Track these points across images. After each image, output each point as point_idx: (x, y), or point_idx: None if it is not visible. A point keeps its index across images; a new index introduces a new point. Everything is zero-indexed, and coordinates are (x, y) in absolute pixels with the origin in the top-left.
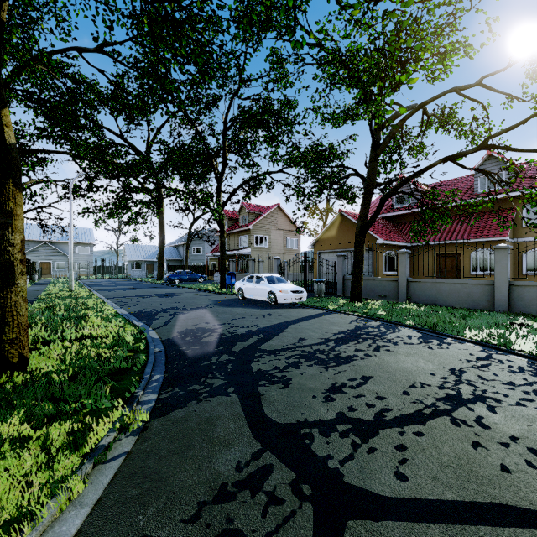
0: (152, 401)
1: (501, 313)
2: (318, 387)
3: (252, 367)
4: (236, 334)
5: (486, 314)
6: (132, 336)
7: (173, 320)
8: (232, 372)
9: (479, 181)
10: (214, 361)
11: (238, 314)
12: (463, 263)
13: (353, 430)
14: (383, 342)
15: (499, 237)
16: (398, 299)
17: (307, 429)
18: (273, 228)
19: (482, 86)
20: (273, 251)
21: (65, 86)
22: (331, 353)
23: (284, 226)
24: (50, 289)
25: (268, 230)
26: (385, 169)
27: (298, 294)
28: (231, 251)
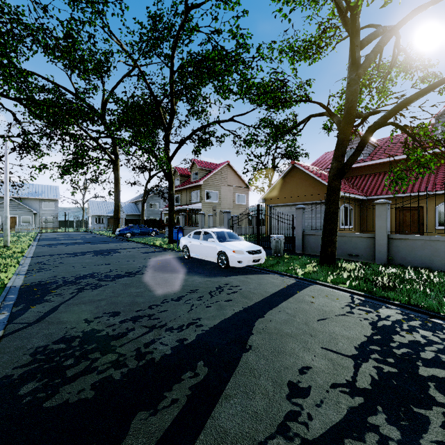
0: None
1: None
2: None
3: None
4: (148, 361)
5: None
6: None
7: (63, 307)
8: None
9: (440, 131)
10: None
11: (174, 288)
12: None
13: None
14: None
15: None
16: (374, 259)
17: None
18: (223, 184)
19: None
20: (223, 206)
21: None
22: None
23: (233, 182)
24: None
25: (219, 186)
26: None
27: (255, 254)
28: (182, 205)
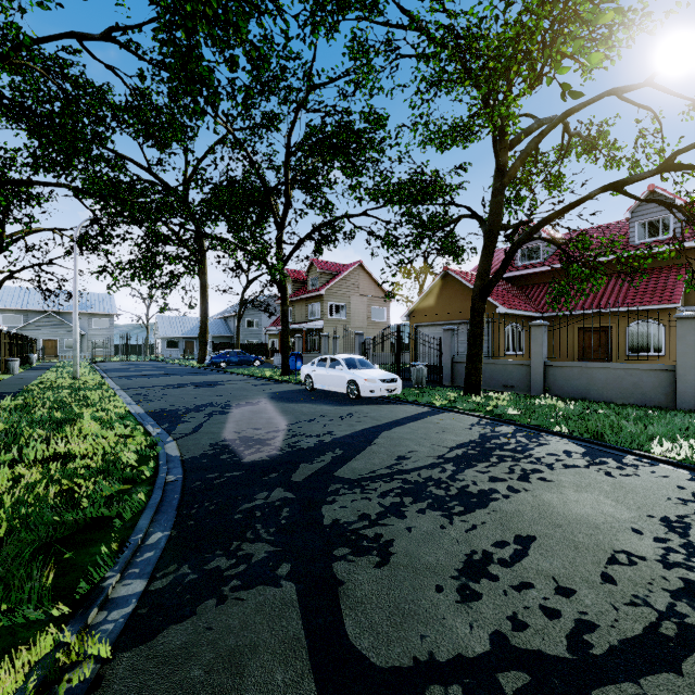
0: (132, 599)
1: (689, 413)
2: (442, 562)
3: (324, 516)
4: (299, 448)
5: (670, 414)
6: (138, 453)
7: (207, 425)
8: (288, 526)
9: (636, 228)
10: (260, 501)
11: (304, 413)
12: (628, 340)
13: (536, 689)
14: (530, 464)
15: (668, 303)
16: (530, 390)
17: (438, 687)
18: (353, 294)
19: (654, 87)
20: (354, 324)
21: (63, 93)
22: (453, 486)
23: (367, 290)
24: (48, 375)
25: (347, 296)
26: (511, 207)
27: (390, 383)
28: (296, 324)
